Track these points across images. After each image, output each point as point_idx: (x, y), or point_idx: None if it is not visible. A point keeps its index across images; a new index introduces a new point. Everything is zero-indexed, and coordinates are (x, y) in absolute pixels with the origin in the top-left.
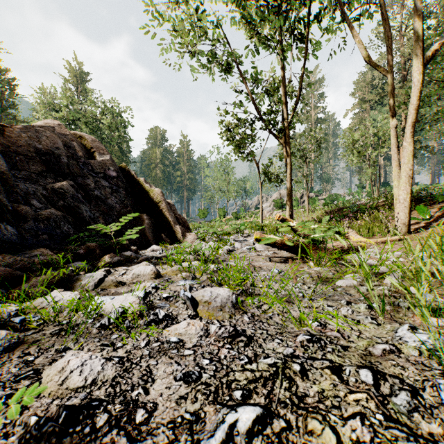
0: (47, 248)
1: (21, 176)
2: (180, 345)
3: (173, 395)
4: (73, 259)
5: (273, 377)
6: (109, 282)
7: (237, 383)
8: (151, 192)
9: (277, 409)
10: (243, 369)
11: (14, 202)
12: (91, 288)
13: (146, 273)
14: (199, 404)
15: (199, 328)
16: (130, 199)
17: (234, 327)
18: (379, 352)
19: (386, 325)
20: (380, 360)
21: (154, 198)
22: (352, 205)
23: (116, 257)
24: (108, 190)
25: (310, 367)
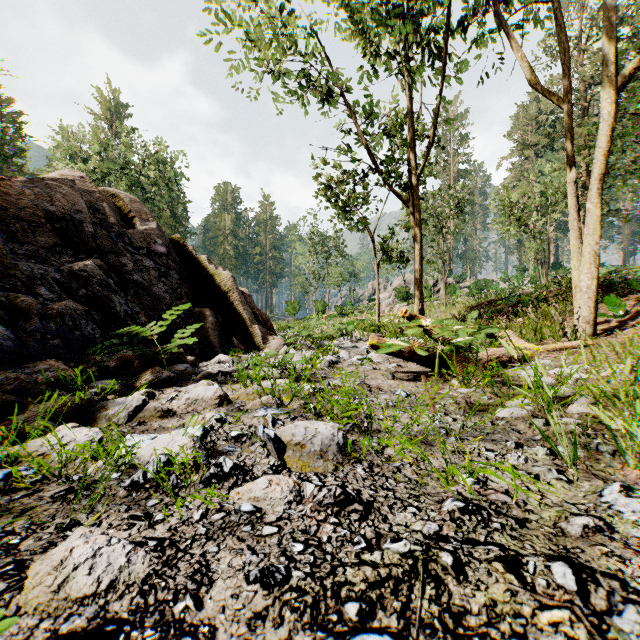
0: (60, 358)
1: (23, 252)
2: (256, 518)
3: (244, 609)
4: (98, 375)
5: (409, 577)
6: (151, 411)
7: (350, 588)
8: (217, 276)
9: (420, 639)
10: (360, 562)
11: (12, 290)
12: (123, 422)
13: (208, 398)
14: (286, 628)
15: (287, 489)
16: (186, 286)
17: (343, 488)
18: (578, 531)
19: (582, 482)
20: (581, 545)
21: (221, 284)
22: (510, 296)
23: (164, 373)
24: (154, 273)
25: (469, 558)
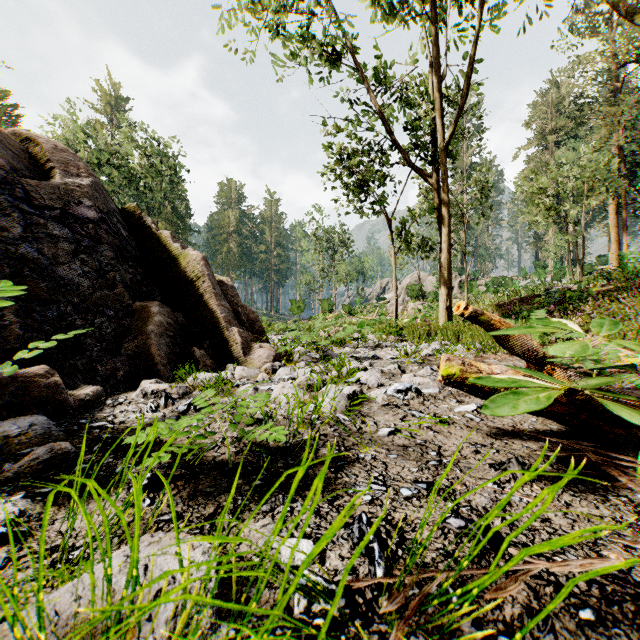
0: None
1: None
2: None
3: None
4: None
5: None
6: None
7: None
8: (183, 259)
9: None
10: None
11: None
12: None
13: None
14: None
15: None
16: (129, 271)
17: None
18: None
19: None
20: None
21: (187, 270)
22: (552, 291)
23: None
24: (68, 247)
25: None
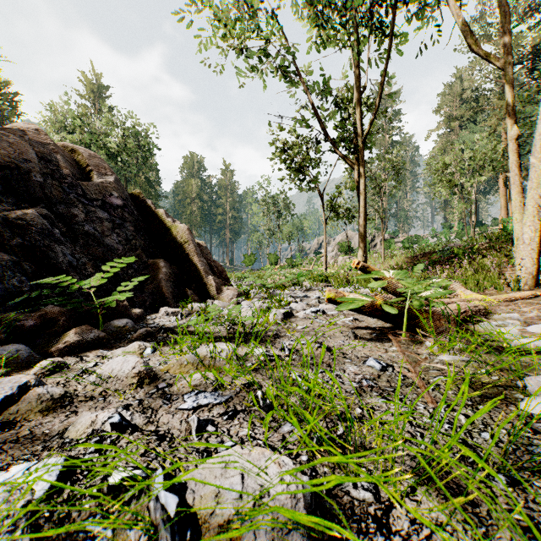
0: None
1: None
2: None
3: None
4: (5, 338)
5: None
6: (31, 401)
7: None
8: (174, 229)
9: None
10: None
11: None
12: None
13: (123, 375)
14: None
15: None
16: (142, 238)
17: None
18: None
19: None
20: None
21: (178, 237)
22: (444, 249)
23: (92, 332)
24: (108, 224)
25: None
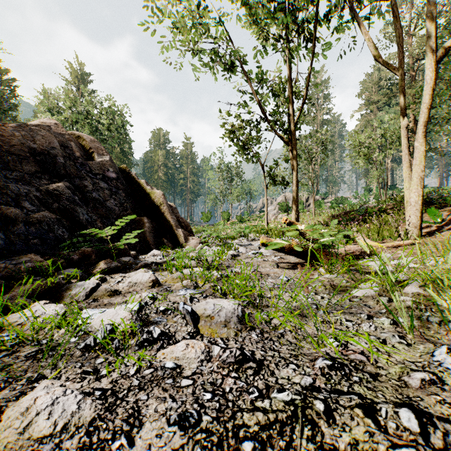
0: (38, 253)
1: (13, 177)
2: (176, 373)
3: (165, 446)
4: (66, 265)
5: (291, 421)
6: (103, 291)
7: (246, 429)
8: (152, 194)
9: None
10: (253, 408)
11: (4, 204)
12: (82, 299)
13: (144, 281)
14: None
15: (199, 351)
16: (130, 201)
17: (241, 351)
18: (417, 383)
19: (418, 345)
20: (420, 394)
21: (155, 200)
22: (360, 208)
23: (113, 263)
24: (107, 192)
25: (336, 405)
